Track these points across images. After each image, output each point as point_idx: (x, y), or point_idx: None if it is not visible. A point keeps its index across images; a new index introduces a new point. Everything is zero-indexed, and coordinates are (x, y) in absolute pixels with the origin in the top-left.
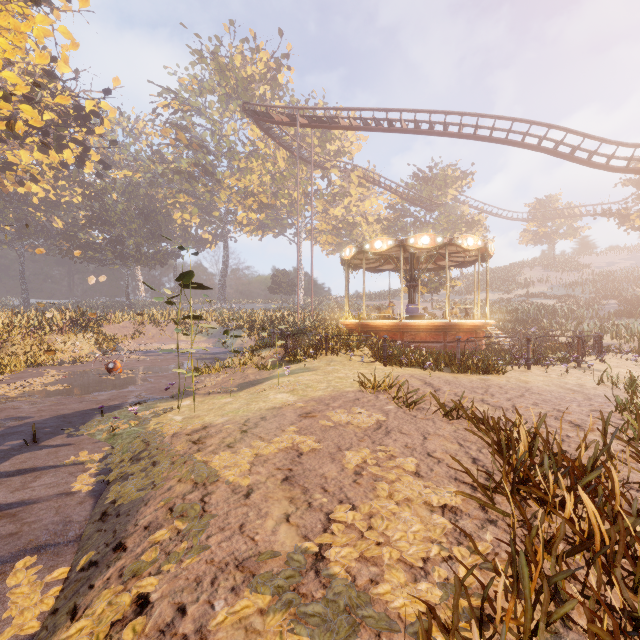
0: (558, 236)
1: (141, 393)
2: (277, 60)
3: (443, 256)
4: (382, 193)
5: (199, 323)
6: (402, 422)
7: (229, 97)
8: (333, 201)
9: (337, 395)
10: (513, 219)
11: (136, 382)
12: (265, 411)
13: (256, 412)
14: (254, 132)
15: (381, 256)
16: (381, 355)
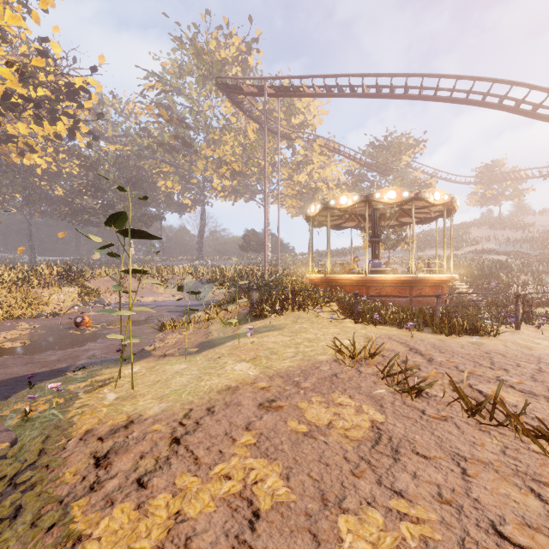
0: (504, 197)
1: (96, 352)
2: (247, 44)
3: (405, 212)
4: (341, 160)
5: (176, 277)
6: (409, 425)
7: (205, 78)
8: (297, 168)
9: (308, 367)
10: (461, 183)
11: (98, 338)
12: (216, 394)
13: (204, 396)
14: (227, 108)
15: (344, 213)
16: (350, 311)
